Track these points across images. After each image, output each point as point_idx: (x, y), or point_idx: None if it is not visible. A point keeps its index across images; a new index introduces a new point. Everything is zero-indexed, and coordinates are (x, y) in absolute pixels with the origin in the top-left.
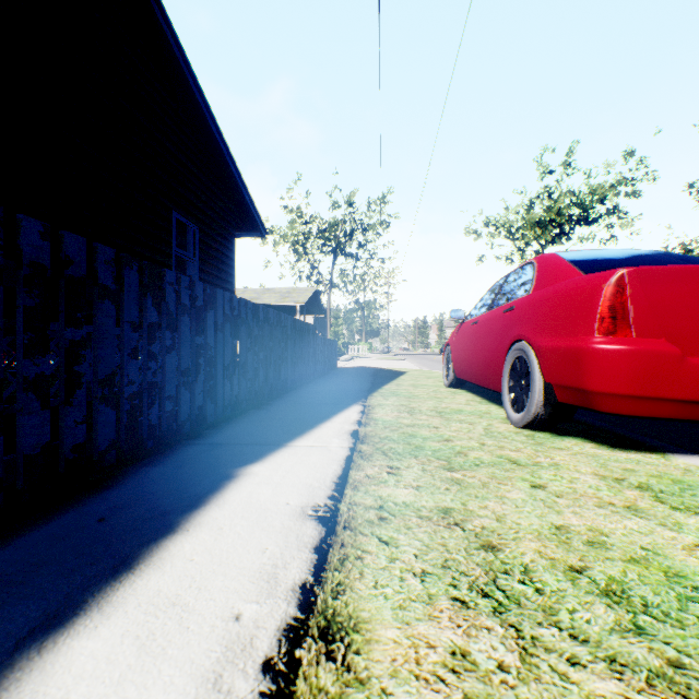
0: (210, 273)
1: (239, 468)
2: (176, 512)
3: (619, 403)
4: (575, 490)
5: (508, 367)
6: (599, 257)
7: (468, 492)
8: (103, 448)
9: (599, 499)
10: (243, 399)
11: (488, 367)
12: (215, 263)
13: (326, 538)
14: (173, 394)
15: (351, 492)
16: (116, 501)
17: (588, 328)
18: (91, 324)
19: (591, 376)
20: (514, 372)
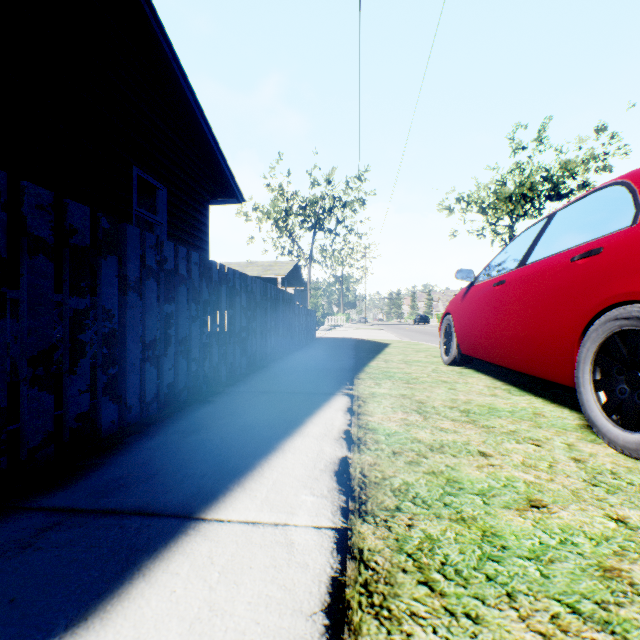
0: (180, 238)
1: None
2: None
3: None
4: None
5: (593, 347)
6: None
7: None
8: None
9: None
10: (181, 388)
11: (534, 345)
12: (186, 228)
13: None
14: None
15: None
16: None
17: None
18: (17, 289)
19: None
20: (604, 356)
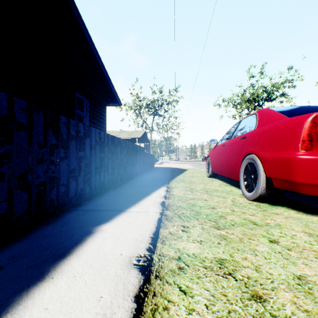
0: (94, 122)
1: (97, 226)
2: (50, 261)
3: (314, 189)
4: (297, 245)
5: (243, 168)
6: (293, 109)
7: (232, 245)
8: (19, 215)
9: (315, 252)
10: (106, 184)
11: (231, 168)
12: (97, 118)
13: (143, 287)
14: (65, 183)
15: (160, 245)
16: (16, 252)
17: (294, 146)
18: None
19: (297, 173)
20: (246, 171)
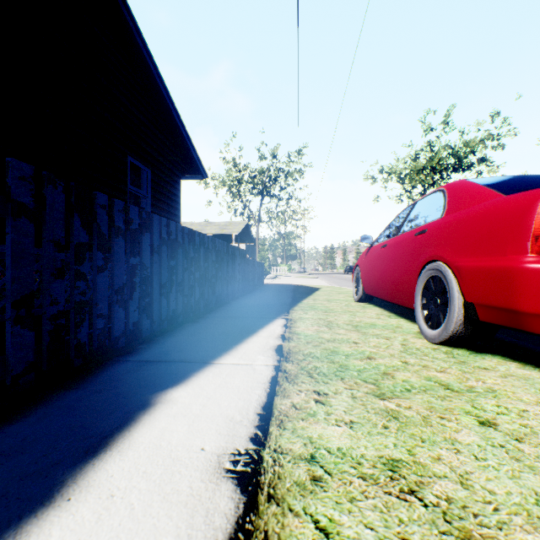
0: (160, 207)
1: (159, 392)
2: (66, 464)
3: None
4: (533, 430)
5: (421, 286)
6: (512, 181)
7: (410, 431)
8: (17, 371)
9: None
10: (179, 313)
11: (399, 285)
12: (164, 200)
13: (243, 520)
14: (105, 312)
15: (276, 430)
16: (5, 444)
17: (519, 247)
18: None
19: (525, 296)
20: (427, 291)
